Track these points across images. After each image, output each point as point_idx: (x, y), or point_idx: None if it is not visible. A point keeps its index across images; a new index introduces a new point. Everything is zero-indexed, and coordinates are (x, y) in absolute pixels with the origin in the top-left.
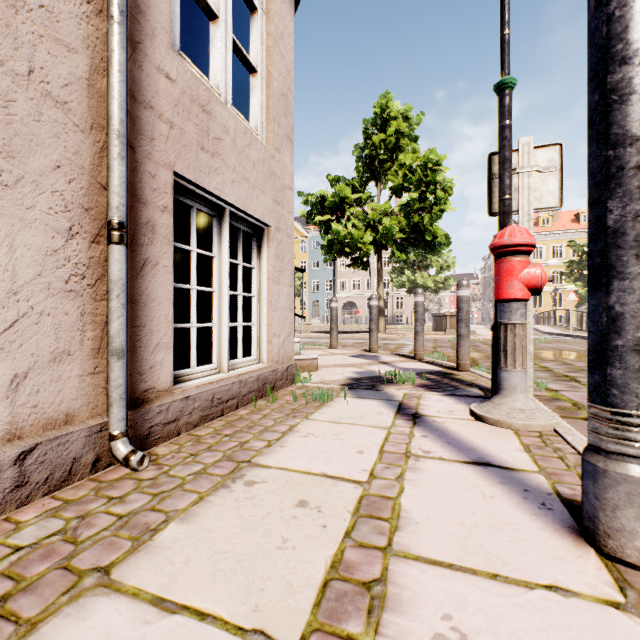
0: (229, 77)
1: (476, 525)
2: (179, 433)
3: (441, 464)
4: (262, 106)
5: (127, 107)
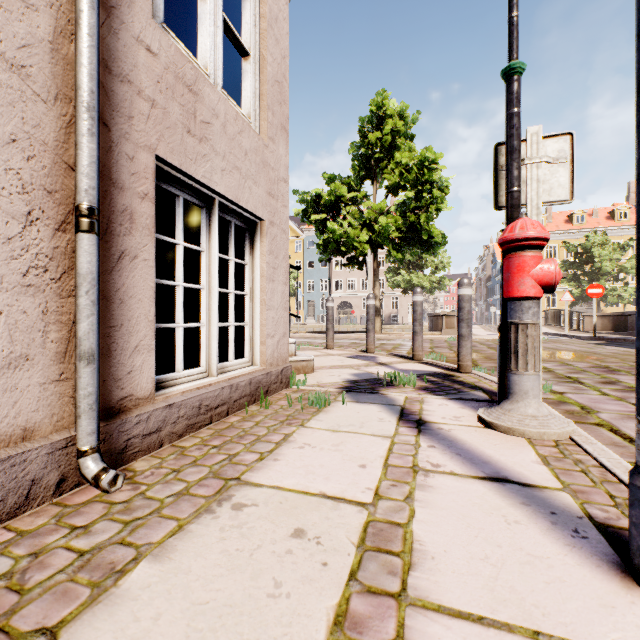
0: (219, 58)
1: (503, 560)
2: (161, 445)
3: (453, 480)
4: (255, 92)
5: (99, 77)
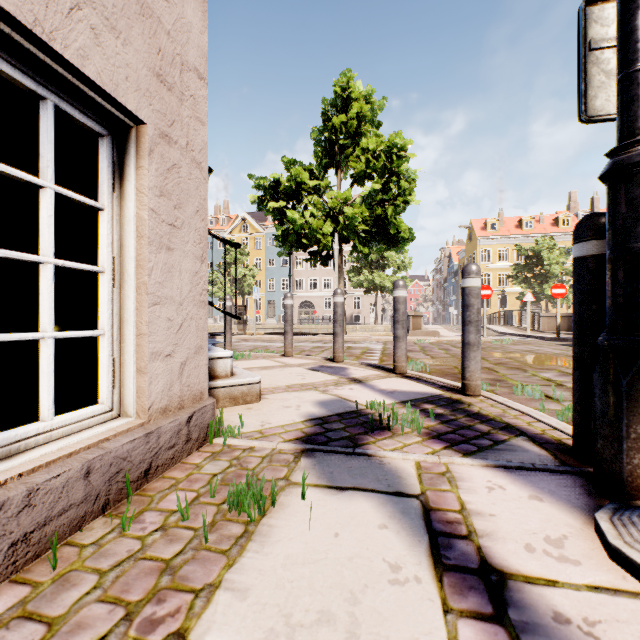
0: None
1: None
2: None
3: None
4: None
5: None
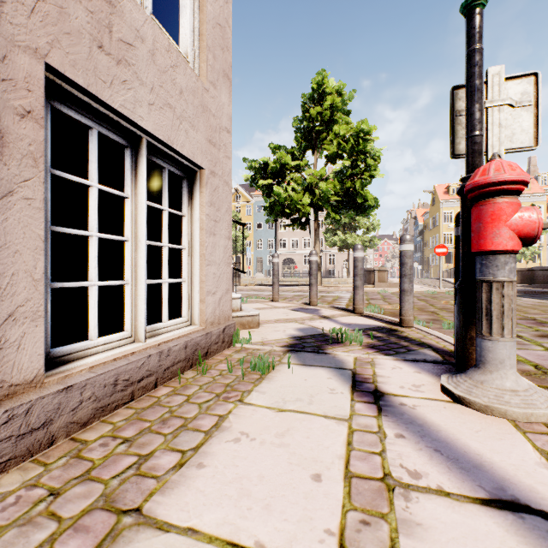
0: None
1: None
2: (52, 442)
3: (448, 509)
4: (194, 31)
5: None
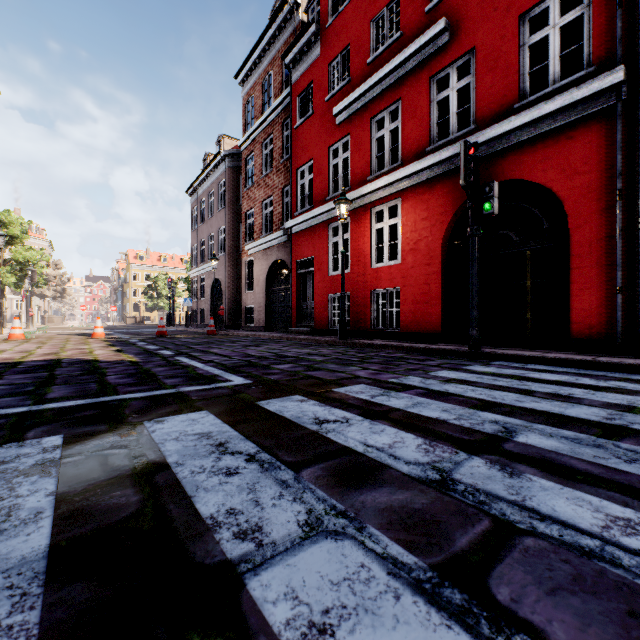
0: None
1: None
2: None
3: None
4: None
5: None
